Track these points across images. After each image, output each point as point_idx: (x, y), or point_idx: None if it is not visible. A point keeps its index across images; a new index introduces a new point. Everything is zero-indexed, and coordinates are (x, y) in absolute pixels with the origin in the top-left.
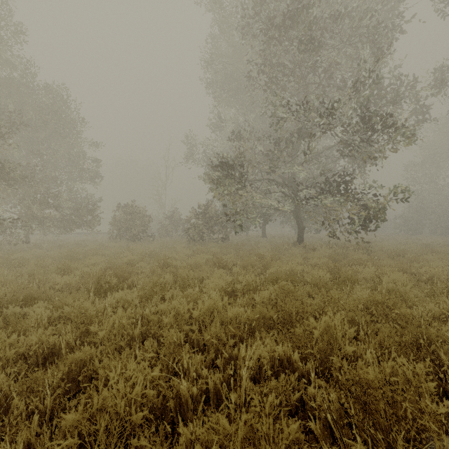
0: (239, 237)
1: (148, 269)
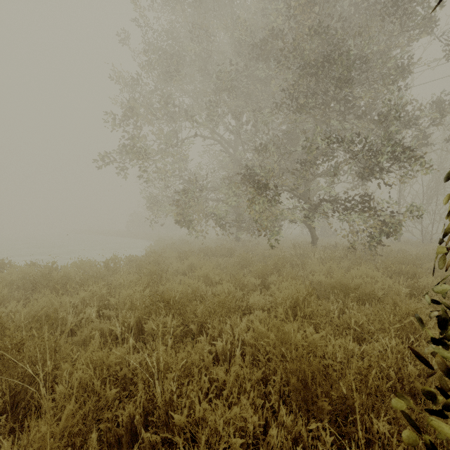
0: None
1: None
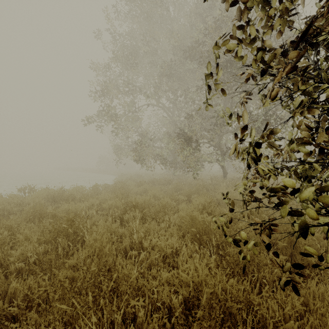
0: None
1: None
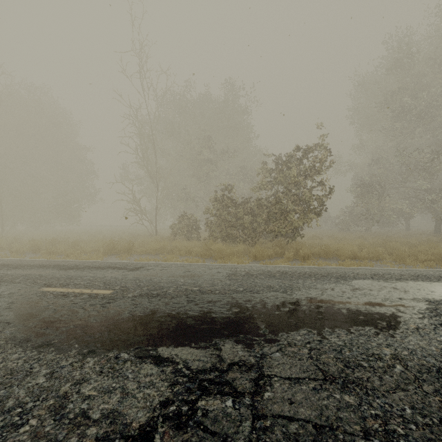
0: (382, 230)
1: (325, 239)
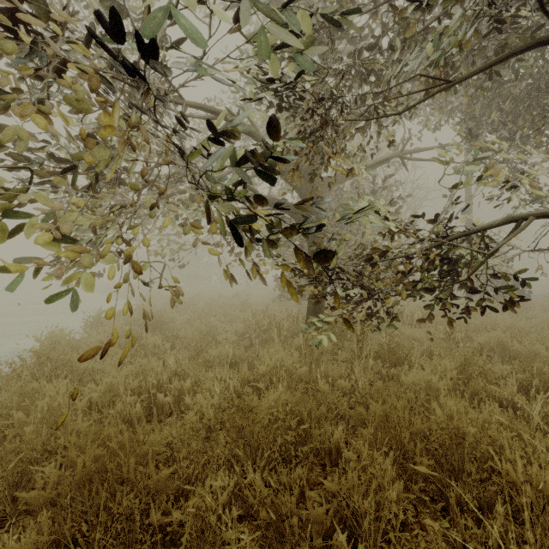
0: None
1: None
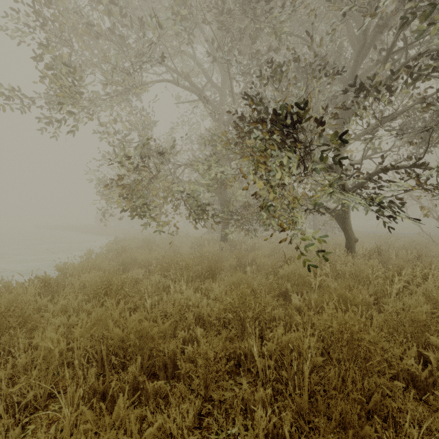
0: None
1: None
